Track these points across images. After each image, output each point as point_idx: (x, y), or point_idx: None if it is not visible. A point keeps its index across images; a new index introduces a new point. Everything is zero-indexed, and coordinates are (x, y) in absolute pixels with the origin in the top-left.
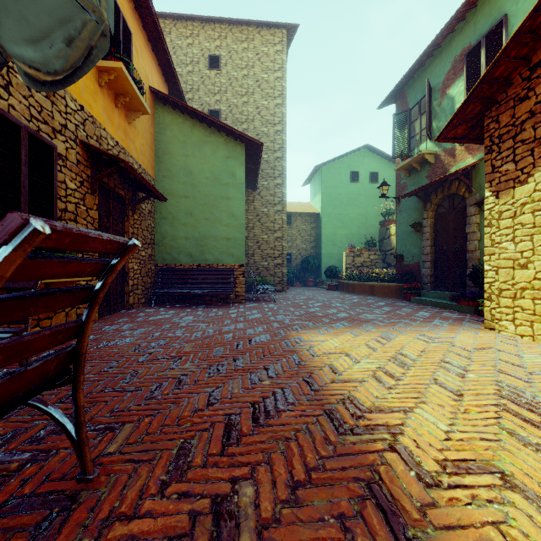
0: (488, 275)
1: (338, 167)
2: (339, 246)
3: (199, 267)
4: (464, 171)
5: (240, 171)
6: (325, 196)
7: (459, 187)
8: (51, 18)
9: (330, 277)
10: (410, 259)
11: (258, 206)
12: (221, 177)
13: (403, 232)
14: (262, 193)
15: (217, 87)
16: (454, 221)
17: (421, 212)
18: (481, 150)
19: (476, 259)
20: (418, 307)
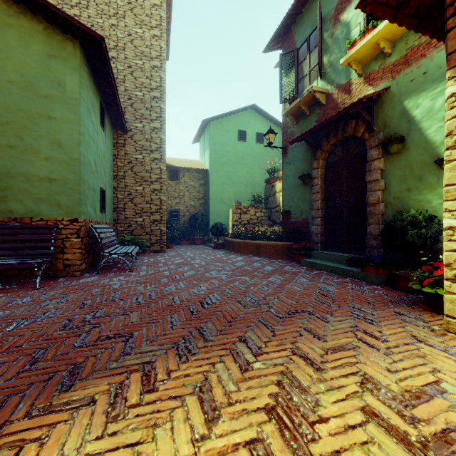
0: (455, 235)
1: (226, 125)
2: (227, 203)
3: None
4: (366, 103)
5: (72, 79)
6: (214, 152)
7: (357, 127)
8: None
9: (217, 235)
10: (298, 215)
11: (130, 152)
12: (37, 85)
13: (290, 185)
14: (135, 136)
15: None
16: (348, 169)
17: (310, 162)
18: (386, 78)
19: (379, 214)
20: (312, 273)
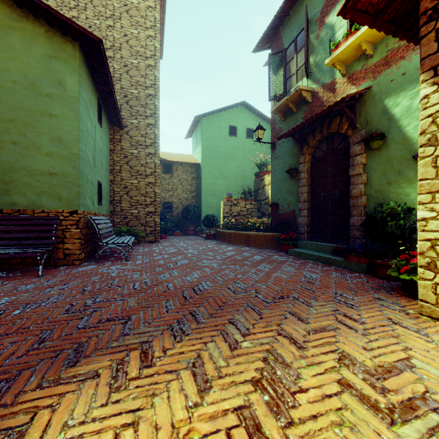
0: (428, 226)
1: (217, 120)
2: (218, 196)
3: None
4: (349, 101)
5: (72, 79)
6: (205, 147)
7: (341, 124)
8: None
9: (208, 226)
10: (285, 207)
11: (126, 147)
12: (39, 84)
13: (278, 179)
14: (131, 132)
15: (73, 1)
16: (333, 164)
17: (297, 157)
18: (368, 78)
19: (362, 206)
20: (298, 262)
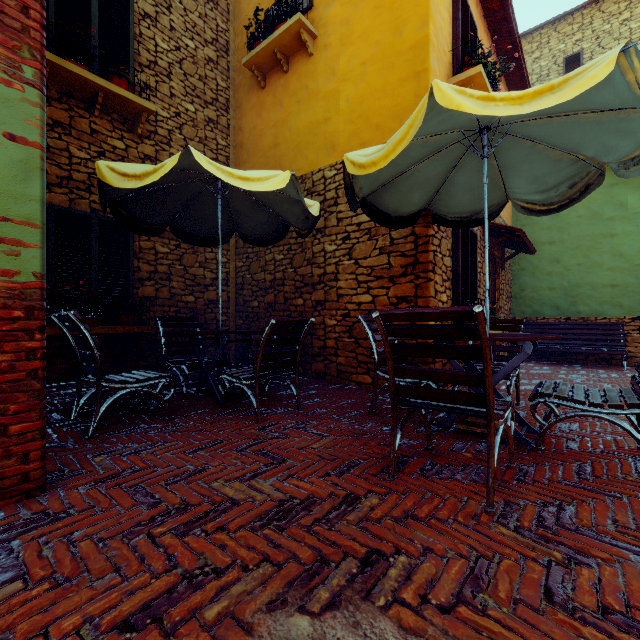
0: None
1: None
2: None
3: (567, 321)
4: None
5: (633, 197)
6: None
7: None
8: (564, 178)
9: None
10: None
11: None
12: (600, 212)
13: None
14: None
15: None
16: None
17: None
18: None
19: None
20: None
